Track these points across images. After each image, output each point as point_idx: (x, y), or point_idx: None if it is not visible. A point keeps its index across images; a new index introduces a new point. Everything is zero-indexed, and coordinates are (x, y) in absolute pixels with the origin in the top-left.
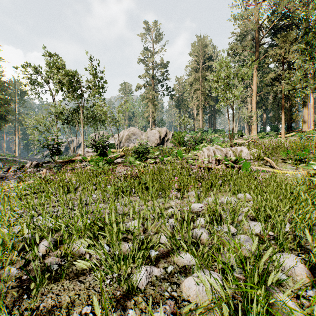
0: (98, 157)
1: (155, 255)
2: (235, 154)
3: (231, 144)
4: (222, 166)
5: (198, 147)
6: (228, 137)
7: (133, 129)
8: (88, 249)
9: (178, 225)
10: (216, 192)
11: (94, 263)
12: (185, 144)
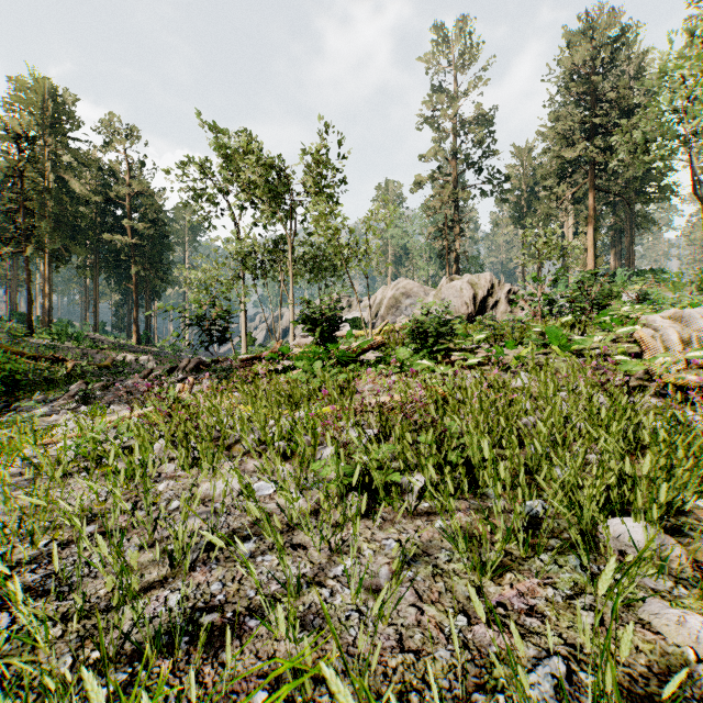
0: (317, 349)
1: None
2: None
3: None
4: None
5: (611, 316)
6: (694, 286)
7: (406, 283)
8: None
9: None
10: None
11: None
12: (558, 310)
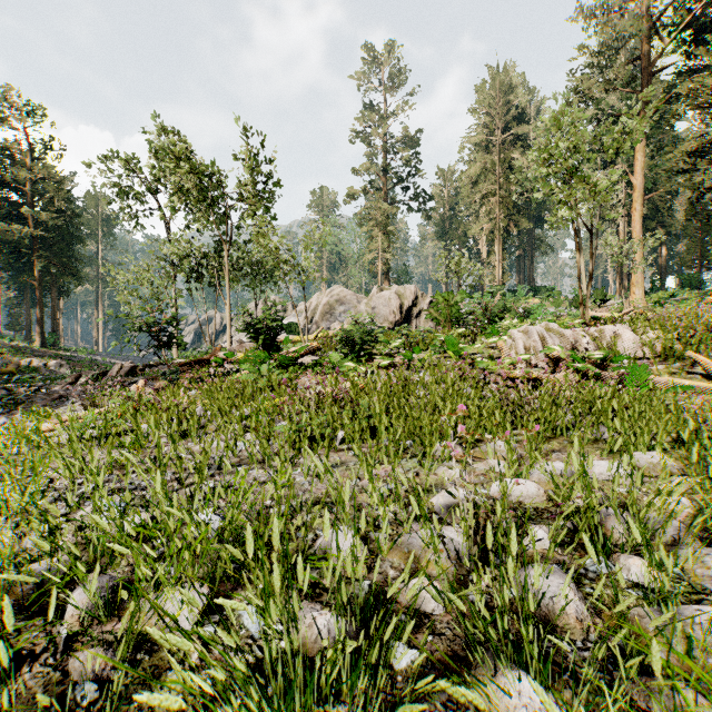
0: (260, 353)
1: (408, 664)
2: (600, 345)
3: (586, 321)
4: (568, 374)
5: (497, 328)
6: (569, 303)
7: (340, 291)
8: (198, 625)
9: (475, 553)
10: (561, 446)
11: (211, 684)
12: (464, 322)
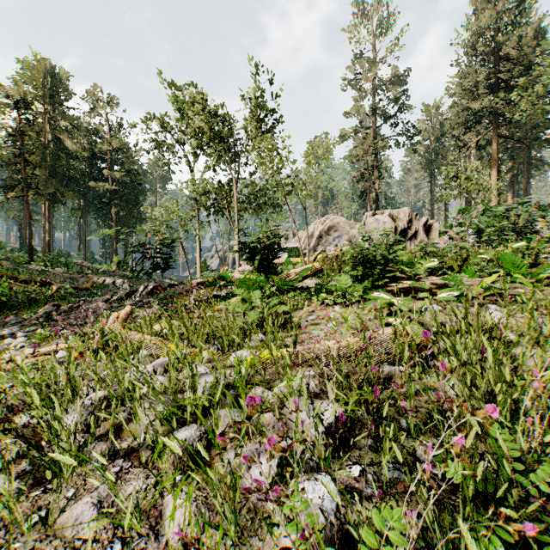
0: (256, 276)
1: None
2: None
3: None
4: None
5: None
6: None
7: (334, 219)
8: None
9: None
10: None
11: None
12: (486, 238)
